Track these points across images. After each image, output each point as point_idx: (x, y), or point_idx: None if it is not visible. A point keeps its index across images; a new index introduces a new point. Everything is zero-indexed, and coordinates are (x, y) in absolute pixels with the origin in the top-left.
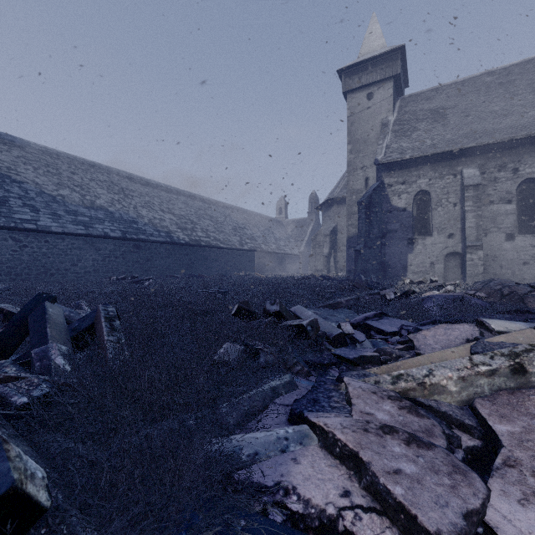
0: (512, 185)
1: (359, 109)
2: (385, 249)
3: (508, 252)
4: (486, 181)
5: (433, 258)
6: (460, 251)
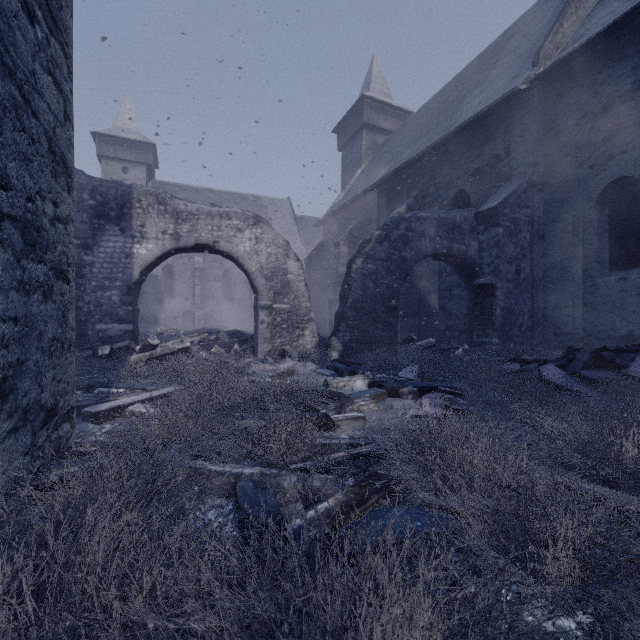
0: (220, 272)
1: (114, 177)
2: (141, 306)
3: (218, 311)
4: (208, 267)
5: (176, 314)
6: (193, 310)
